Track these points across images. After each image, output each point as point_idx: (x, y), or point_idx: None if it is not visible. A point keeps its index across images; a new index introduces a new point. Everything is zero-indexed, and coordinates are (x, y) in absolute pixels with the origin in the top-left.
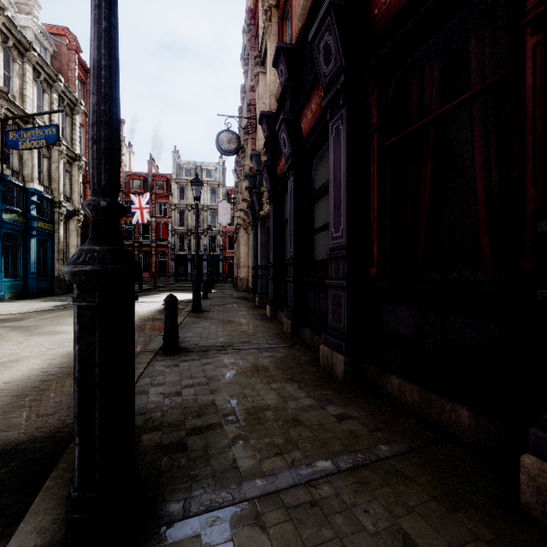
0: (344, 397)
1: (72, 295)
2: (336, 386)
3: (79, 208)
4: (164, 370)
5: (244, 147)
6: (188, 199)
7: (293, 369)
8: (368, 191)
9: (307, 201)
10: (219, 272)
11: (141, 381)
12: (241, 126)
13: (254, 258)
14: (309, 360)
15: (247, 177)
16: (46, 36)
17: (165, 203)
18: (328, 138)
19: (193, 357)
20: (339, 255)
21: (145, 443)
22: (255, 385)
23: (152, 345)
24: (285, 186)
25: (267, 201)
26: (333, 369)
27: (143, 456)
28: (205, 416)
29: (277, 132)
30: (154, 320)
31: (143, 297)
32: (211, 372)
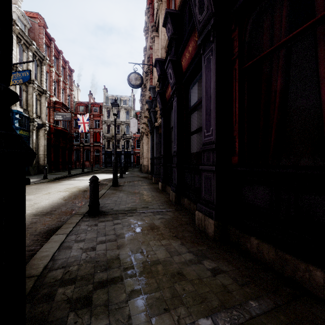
0: (215, 252)
1: (40, 175)
2: (208, 243)
3: (45, 123)
4: (87, 229)
5: (146, 84)
6: (112, 118)
7: (177, 228)
8: (231, 102)
9: (185, 113)
10: (131, 161)
11: (68, 238)
12: (144, 72)
13: (151, 152)
14: (188, 221)
15: (147, 102)
16: (25, 17)
17: (98, 120)
18: (200, 70)
19: (108, 219)
20: (210, 148)
21: (59, 297)
22: (150, 241)
23: (82, 209)
24: (171, 106)
25: (159, 116)
26: (205, 229)
27: (53, 312)
28: (110, 270)
29: (166, 69)
30: (87, 191)
31: (83, 177)
32: (119, 230)
